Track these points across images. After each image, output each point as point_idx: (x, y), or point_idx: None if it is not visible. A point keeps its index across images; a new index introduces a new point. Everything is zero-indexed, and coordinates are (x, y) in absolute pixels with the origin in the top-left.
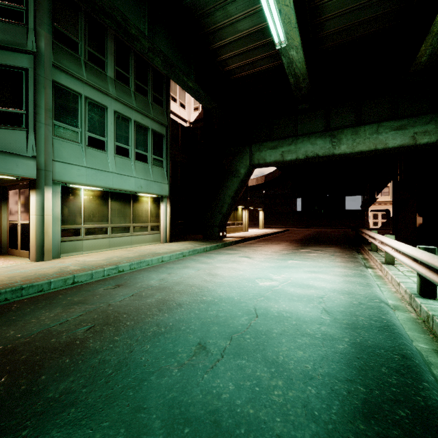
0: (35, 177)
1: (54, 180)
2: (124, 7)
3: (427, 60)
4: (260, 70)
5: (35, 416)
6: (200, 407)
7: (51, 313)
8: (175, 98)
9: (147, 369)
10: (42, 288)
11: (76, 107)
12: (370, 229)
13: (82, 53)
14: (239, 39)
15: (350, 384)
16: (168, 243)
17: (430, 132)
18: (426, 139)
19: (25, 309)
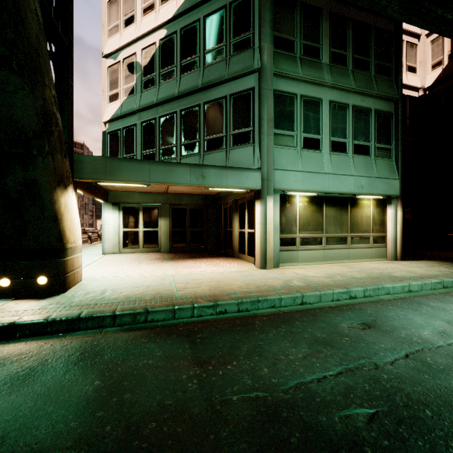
0: (259, 188)
1: (274, 189)
2: None
3: None
4: None
5: None
6: None
7: (297, 350)
8: None
9: None
10: (274, 303)
11: (292, 110)
12: None
13: (297, 50)
14: None
15: None
16: (399, 262)
17: None
18: None
19: (268, 333)
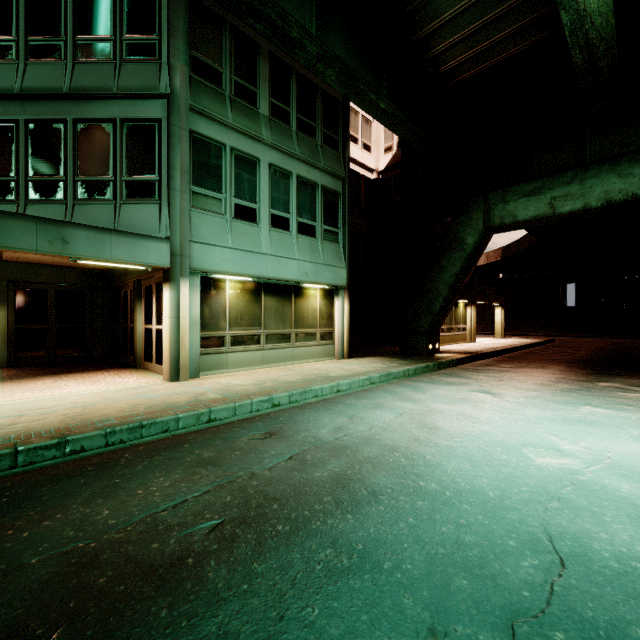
0: (168, 266)
1: (191, 268)
2: (281, 0)
3: None
4: (505, 59)
5: None
6: None
7: (167, 479)
8: (356, 137)
9: None
10: (167, 427)
11: (220, 164)
12: None
13: (227, 86)
14: (468, 8)
15: None
16: (345, 360)
17: None
18: None
19: (136, 465)
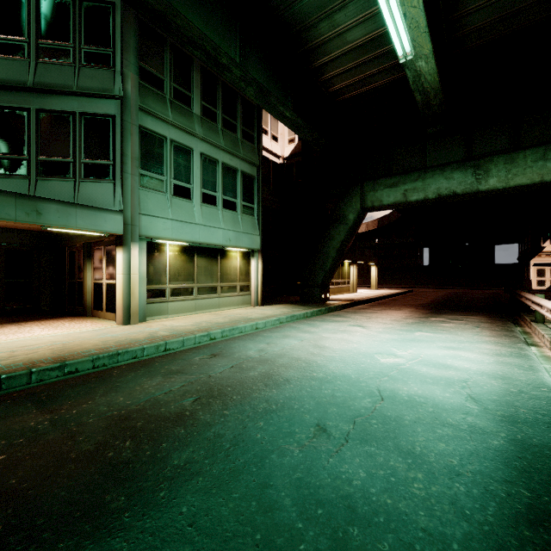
0: (122, 233)
1: (140, 235)
2: (214, 34)
3: None
4: (375, 87)
5: (167, 480)
6: (331, 491)
7: (153, 381)
8: (266, 129)
9: (265, 446)
10: (136, 354)
11: (162, 153)
12: (533, 291)
13: (167, 91)
14: (349, 52)
15: (509, 486)
16: (259, 307)
17: None
18: None
19: (127, 376)
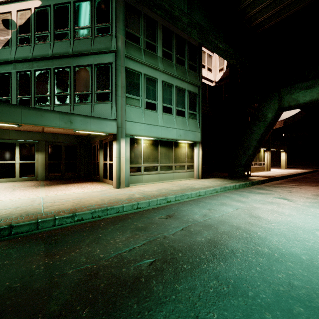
0: (115, 133)
1: (126, 134)
2: None
3: None
4: (291, 14)
5: None
6: None
7: (123, 236)
8: (204, 65)
9: None
10: (118, 210)
11: (139, 82)
12: None
13: (142, 44)
14: None
15: None
16: (200, 180)
17: None
18: None
19: (108, 228)
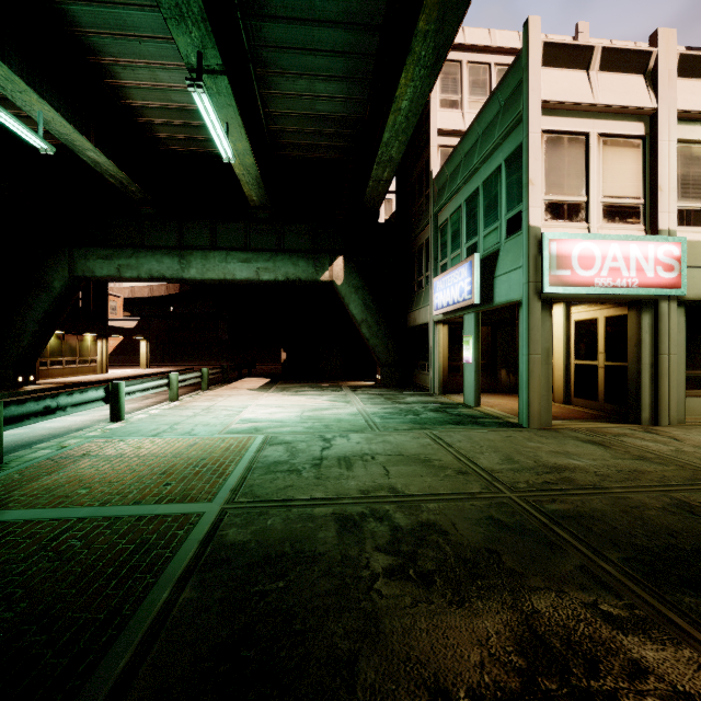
0: None
1: None
2: None
3: (260, 200)
4: None
5: None
6: None
7: None
8: None
9: None
10: None
11: None
12: None
13: None
14: None
15: None
16: None
17: (270, 270)
18: (267, 277)
19: None
